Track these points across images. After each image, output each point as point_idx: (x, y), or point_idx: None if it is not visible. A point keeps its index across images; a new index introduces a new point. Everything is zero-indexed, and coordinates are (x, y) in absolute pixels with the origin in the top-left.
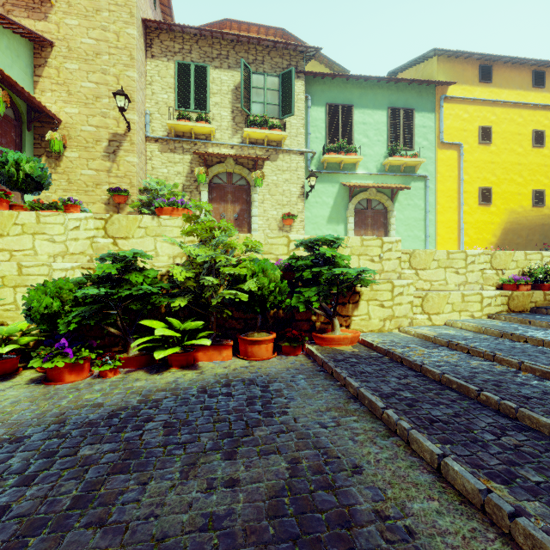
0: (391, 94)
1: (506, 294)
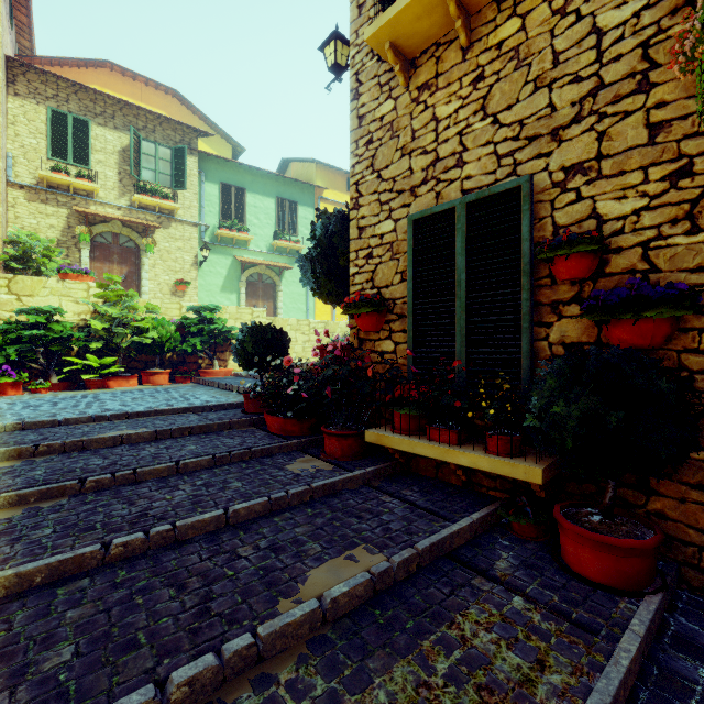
0: (279, 186)
1: None
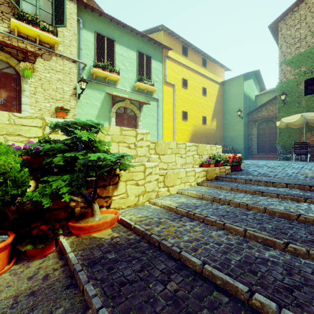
0: (139, 43)
1: (205, 170)
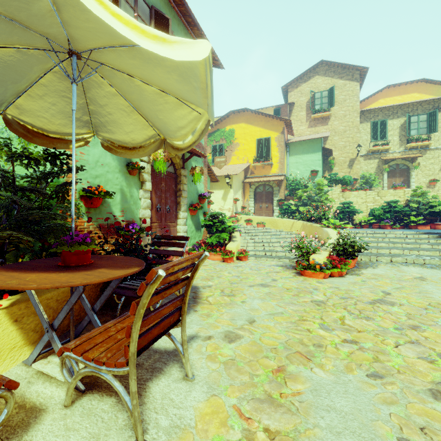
0: None
1: None
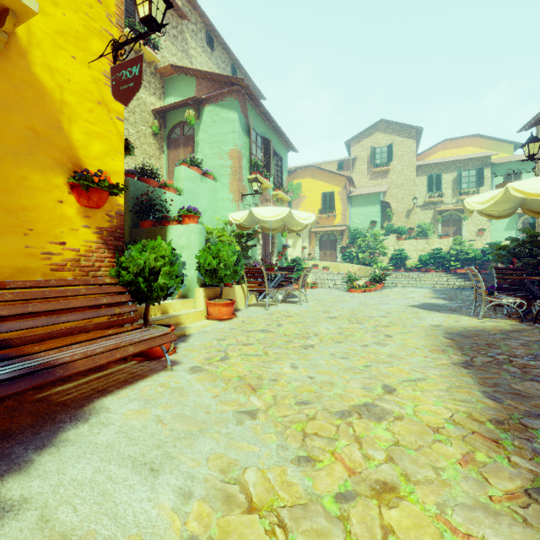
0: None
1: None
